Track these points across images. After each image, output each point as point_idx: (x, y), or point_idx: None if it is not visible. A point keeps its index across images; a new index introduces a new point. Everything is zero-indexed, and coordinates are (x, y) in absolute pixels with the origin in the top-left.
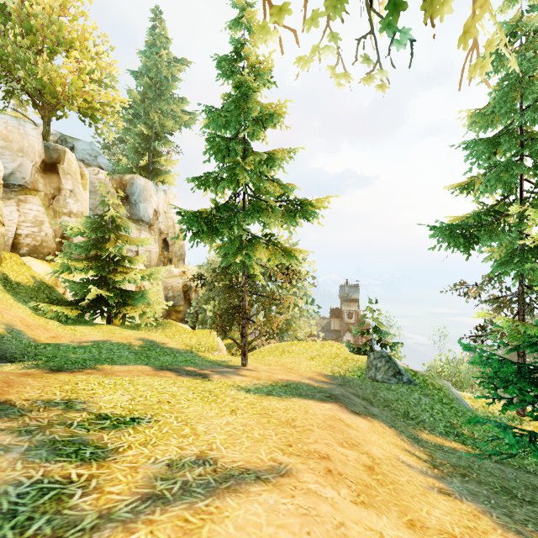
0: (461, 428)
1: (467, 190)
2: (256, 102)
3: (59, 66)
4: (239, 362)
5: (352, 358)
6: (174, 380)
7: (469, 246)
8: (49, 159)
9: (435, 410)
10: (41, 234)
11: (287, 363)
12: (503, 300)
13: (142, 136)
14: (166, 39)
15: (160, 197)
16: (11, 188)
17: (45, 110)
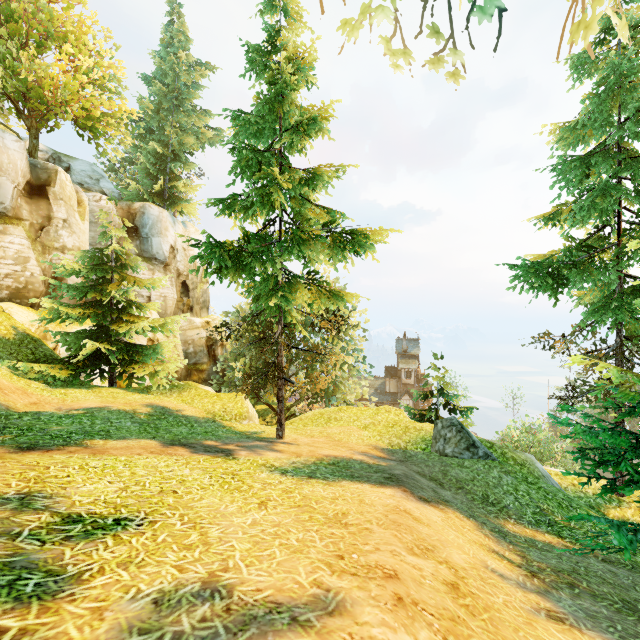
0: (554, 514)
1: (553, 221)
2: (296, 106)
3: (48, 64)
4: (275, 433)
5: (414, 427)
6: (187, 459)
7: (557, 289)
8: (36, 180)
9: (520, 492)
10: (26, 274)
11: (334, 434)
12: (597, 354)
13: (156, 155)
14: (186, 38)
15: (179, 230)
16: None
17: (32, 120)
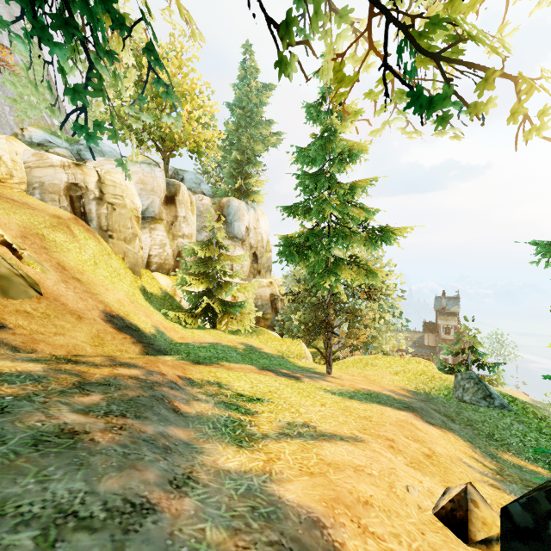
0: None
1: None
2: (340, 138)
3: None
4: (325, 370)
5: (440, 377)
6: (275, 378)
7: None
8: (169, 193)
9: (528, 437)
10: (164, 254)
11: (369, 375)
12: None
13: (236, 162)
14: (256, 70)
15: (251, 214)
16: (146, 220)
17: (165, 153)
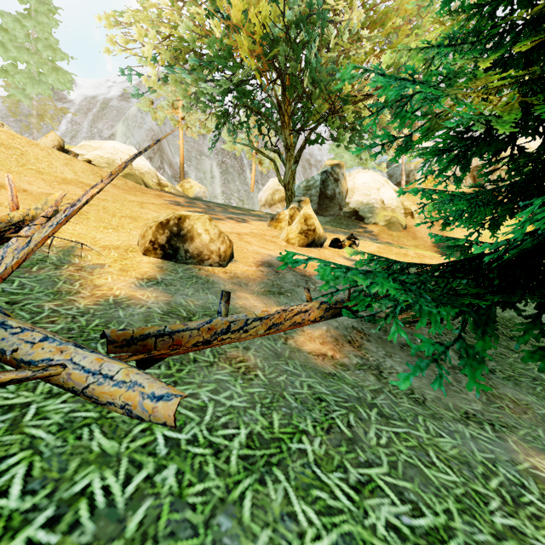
0: None
1: None
2: None
3: None
4: None
5: None
6: None
7: None
8: None
9: None
10: None
11: None
12: None
13: None
14: None
15: None
16: None
17: None
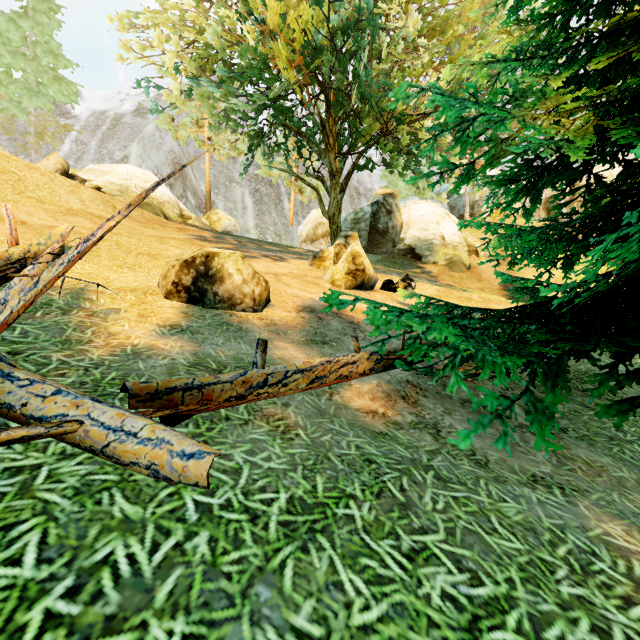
0: None
1: None
2: None
3: None
4: None
5: None
6: None
7: None
8: None
9: None
10: None
11: None
12: None
13: None
14: None
15: None
16: None
17: None
